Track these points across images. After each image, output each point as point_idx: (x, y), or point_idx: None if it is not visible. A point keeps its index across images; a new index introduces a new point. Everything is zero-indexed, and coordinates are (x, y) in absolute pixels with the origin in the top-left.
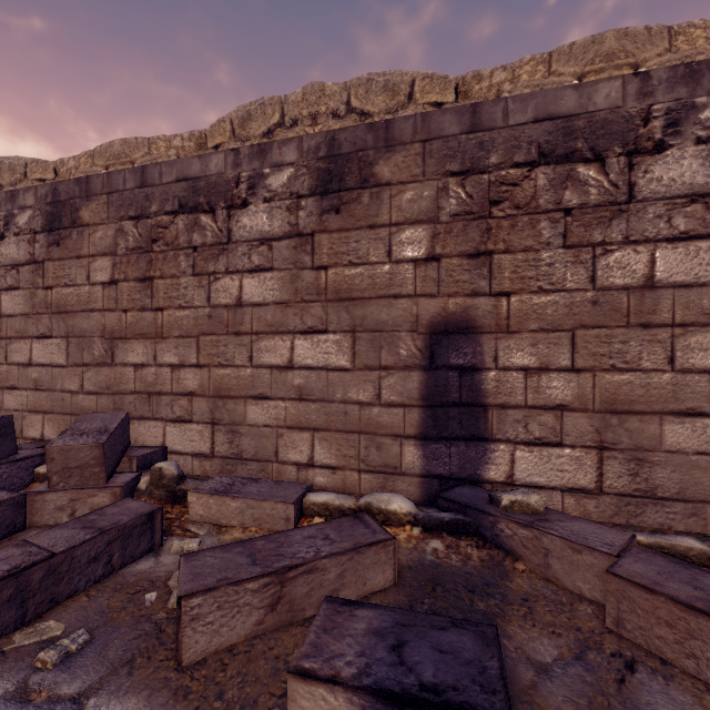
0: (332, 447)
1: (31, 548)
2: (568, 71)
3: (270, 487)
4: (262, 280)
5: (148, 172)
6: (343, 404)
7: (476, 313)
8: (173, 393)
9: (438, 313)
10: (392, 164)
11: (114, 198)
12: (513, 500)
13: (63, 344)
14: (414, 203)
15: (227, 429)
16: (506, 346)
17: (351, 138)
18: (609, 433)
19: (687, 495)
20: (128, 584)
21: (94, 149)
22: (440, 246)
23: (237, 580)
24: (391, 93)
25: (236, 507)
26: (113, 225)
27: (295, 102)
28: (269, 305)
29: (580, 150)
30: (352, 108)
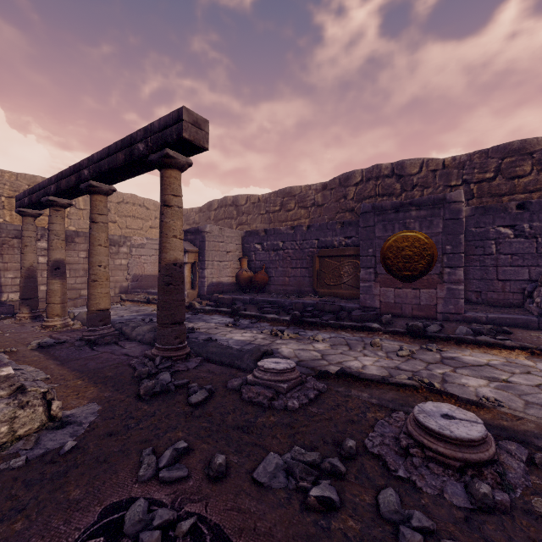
0: None
1: None
2: (25, 182)
3: None
4: None
5: None
6: None
7: None
8: None
9: None
10: None
11: None
12: (10, 300)
13: None
14: None
15: None
16: (7, 273)
17: None
18: None
19: (44, 297)
20: None
21: None
22: None
23: None
24: None
25: None
26: None
27: None
28: None
29: None
30: None
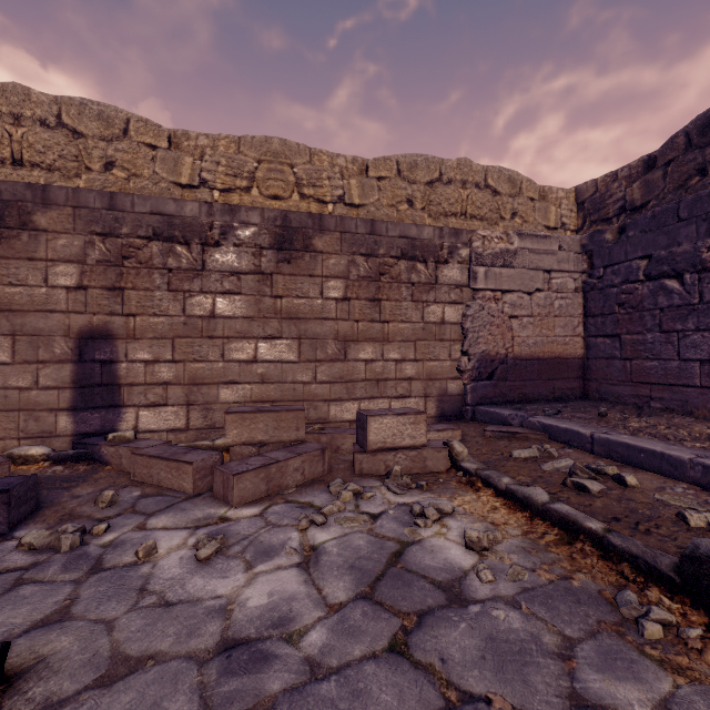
0: None
1: None
2: (251, 155)
3: None
4: None
5: None
6: (4, 390)
7: (113, 326)
8: None
9: (86, 325)
10: (48, 217)
11: None
12: (115, 436)
13: None
14: (67, 248)
15: None
16: (133, 347)
17: (11, 189)
18: (193, 396)
19: None
20: None
21: None
22: (88, 280)
23: None
24: (105, 123)
25: None
26: None
27: None
28: None
29: (178, 236)
30: (63, 123)
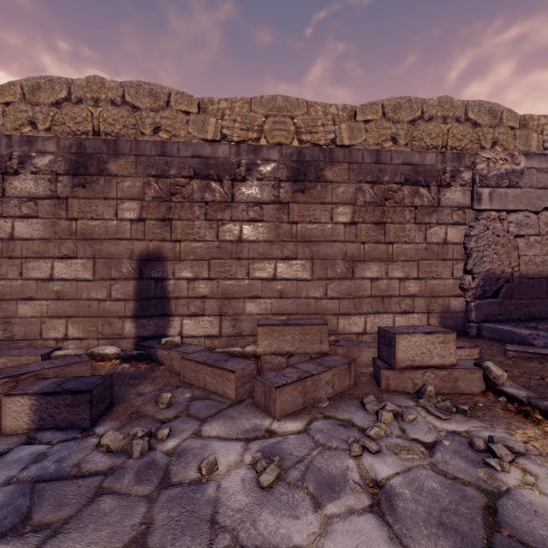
0: (80, 327)
1: None
2: (260, 112)
3: (29, 350)
4: (30, 223)
5: None
6: (87, 301)
7: (164, 250)
8: None
9: (144, 249)
10: (118, 165)
11: None
12: (167, 340)
13: None
14: (131, 188)
15: (2, 321)
16: (179, 267)
17: (92, 145)
18: (224, 308)
19: (254, 333)
20: None
21: None
22: (145, 214)
23: None
24: (154, 98)
25: (1, 362)
26: None
27: (80, 86)
28: (35, 240)
29: (212, 175)
30: (126, 101)
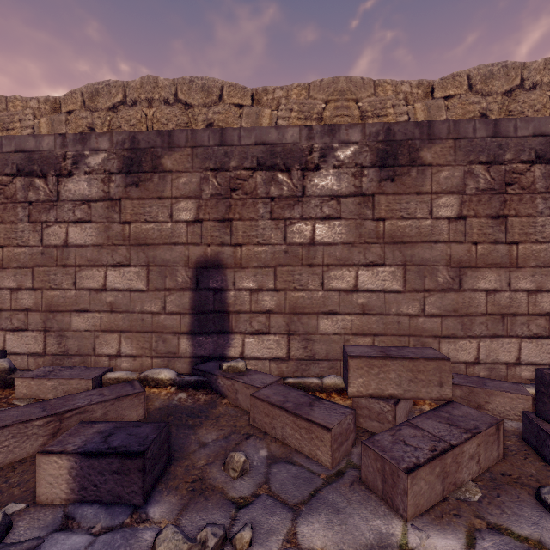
0: (133, 343)
1: None
2: (319, 97)
3: (80, 371)
4: (83, 228)
5: None
6: (141, 314)
7: (223, 256)
8: (12, 309)
9: (201, 255)
10: (173, 159)
11: None
12: (229, 366)
13: None
14: (186, 185)
15: (57, 334)
16: (240, 276)
17: (146, 138)
18: (293, 325)
19: (329, 357)
20: None
21: None
22: (202, 214)
23: (27, 420)
24: (206, 93)
25: (51, 385)
26: None
27: (135, 88)
28: (88, 246)
29: (279, 164)
30: (178, 99)
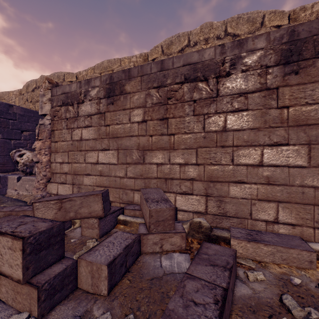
0: (292, 212)
1: (202, 281)
2: None
3: (277, 238)
4: (240, 116)
5: (165, 63)
6: (301, 187)
7: None
8: (180, 178)
9: None
10: None
11: (145, 78)
12: None
13: (115, 153)
14: None
15: (216, 199)
16: None
17: (307, 28)
18: None
19: None
20: (254, 307)
21: (94, 65)
22: None
23: None
24: (251, 23)
25: (268, 250)
26: (144, 92)
27: (196, 33)
28: (245, 130)
29: None
30: (228, 33)
